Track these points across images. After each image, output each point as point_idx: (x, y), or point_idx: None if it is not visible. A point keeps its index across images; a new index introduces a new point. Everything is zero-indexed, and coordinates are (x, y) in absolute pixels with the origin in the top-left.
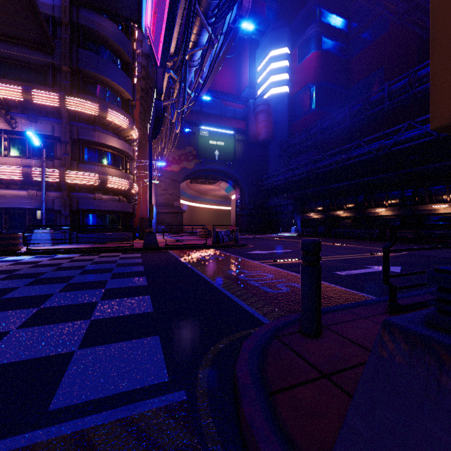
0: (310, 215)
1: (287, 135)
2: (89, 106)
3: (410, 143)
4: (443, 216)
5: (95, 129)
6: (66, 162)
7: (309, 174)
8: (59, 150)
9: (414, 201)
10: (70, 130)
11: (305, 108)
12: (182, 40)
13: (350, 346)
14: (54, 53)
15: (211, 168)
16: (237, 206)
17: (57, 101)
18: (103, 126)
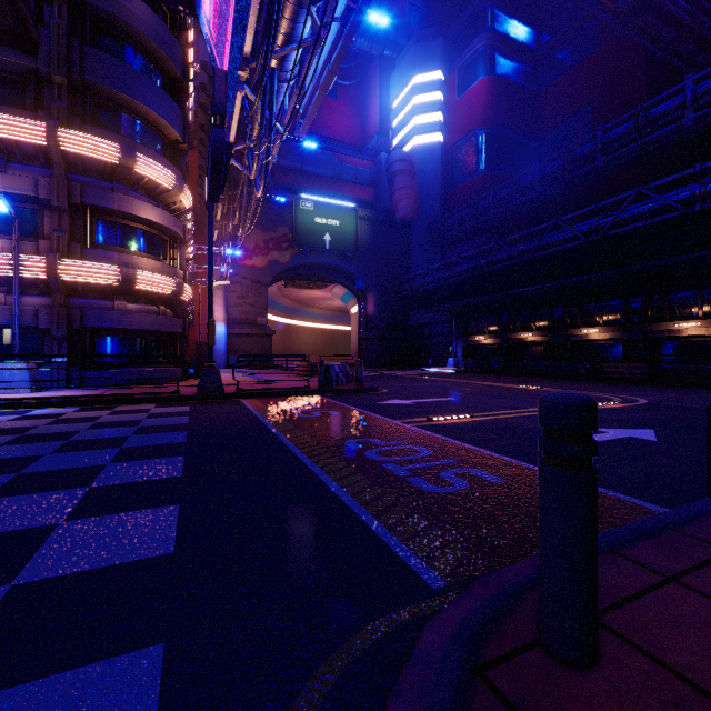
0: (477, 340)
1: (441, 211)
2: (103, 146)
3: (640, 223)
4: (692, 341)
5: (114, 188)
6: (60, 244)
7: (477, 273)
8: (48, 223)
9: (645, 316)
10: (68, 189)
11: (469, 167)
12: (263, 27)
13: (701, 710)
14: (38, 52)
15: (317, 263)
16: (360, 324)
17: (42, 135)
18: (130, 184)
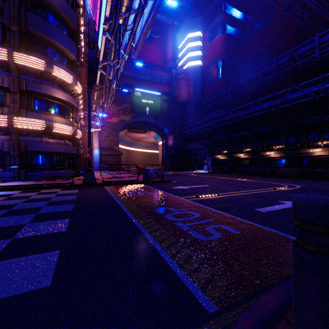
0: (218, 157)
1: (200, 97)
2: (36, 61)
3: (294, 102)
4: (318, 158)
5: (42, 82)
6: (15, 109)
7: (217, 126)
8: (9, 99)
9: (296, 146)
10: (19, 82)
11: (214, 77)
12: (115, 2)
13: None
14: (3, 14)
15: (143, 121)
16: (163, 149)
17: (5, 55)
18: (50, 80)
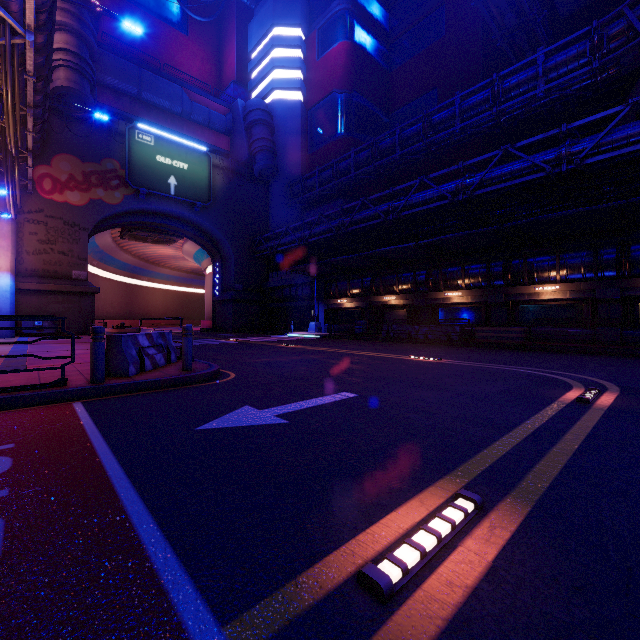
0: (340, 303)
1: (301, 172)
2: None
3: (506, 183)
4: (547, 305)
5: None
6: None
7: (340, 232)
8: None
9: (505, 280)
10: None
11: (329, 130)
12: None
13: None
14: None
15: (161, 211)
16: (214, 285)
17: None
18: None
